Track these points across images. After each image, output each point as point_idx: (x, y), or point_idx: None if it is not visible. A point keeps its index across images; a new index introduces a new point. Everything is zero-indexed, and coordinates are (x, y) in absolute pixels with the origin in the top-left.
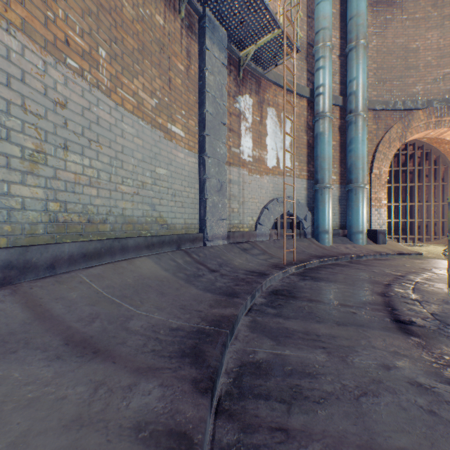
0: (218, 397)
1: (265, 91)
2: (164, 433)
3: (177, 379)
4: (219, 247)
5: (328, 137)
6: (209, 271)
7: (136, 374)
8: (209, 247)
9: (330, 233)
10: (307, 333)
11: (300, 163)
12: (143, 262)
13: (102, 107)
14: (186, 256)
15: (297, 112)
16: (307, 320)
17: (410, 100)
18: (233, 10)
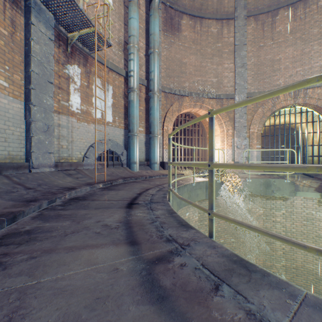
0: None
1: (92, 65)
2: None
3: None
4: (45, 173)
5: (136, 104)
6: (25, 189)
7: None
8: (35, 172)
9: (138, 164)
10: (71, 215)
11: (119, 118)
12: None
13: None
14: (5, 179)
15: (117, 84)
16: (79, 209)
17: (183, 90)
18: (56, 3)
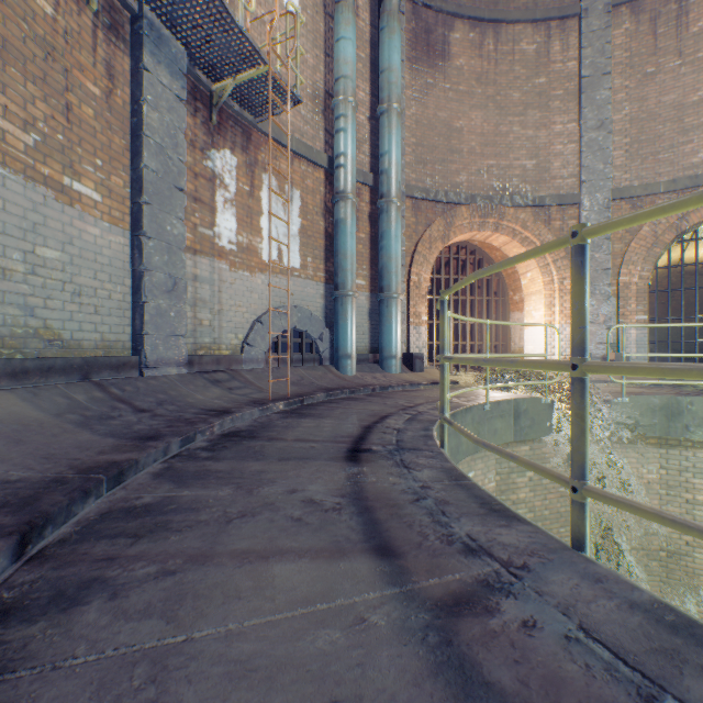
0: (44, 546)
1: (259, 148)
2: None
3: None
4: (170, 378)
5: (351, 227)
6: (135, 412)
7: None
8: (151, 377)
9: (354, 358)
10: (232, 472)
11: (315, 259)
12: None
13: None
14: (97, 390)
15: (310, 186)
16: (246, 459)
17: (454, 191)
18: (191, 20)
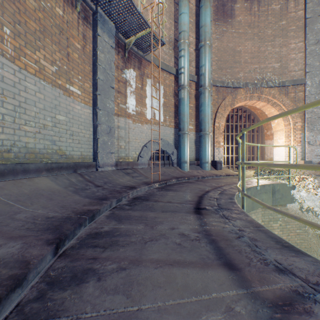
0: (65, 249)
1: (145, 67)
2: (13, 261)
3: (36, 240)
4: (108, 172)
5: (187, 101)
6: (95, 186)
7: (8, 239)
8: (100, 171)
9: (188, 163)
10: (141, 217)
11: (170, 117)
12: (42, 180)
13: (6, 70)
14: (80, 177)
15: (167, 83)
16: (146, 211)
17: (236, 82)
18: (117, 11)
